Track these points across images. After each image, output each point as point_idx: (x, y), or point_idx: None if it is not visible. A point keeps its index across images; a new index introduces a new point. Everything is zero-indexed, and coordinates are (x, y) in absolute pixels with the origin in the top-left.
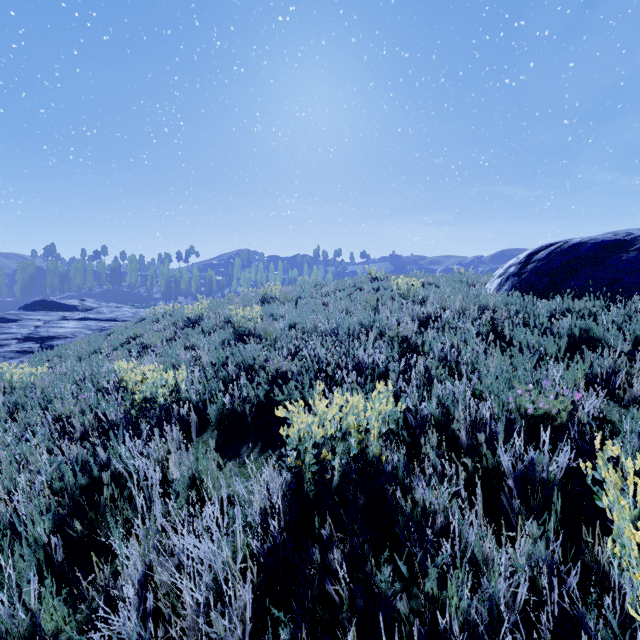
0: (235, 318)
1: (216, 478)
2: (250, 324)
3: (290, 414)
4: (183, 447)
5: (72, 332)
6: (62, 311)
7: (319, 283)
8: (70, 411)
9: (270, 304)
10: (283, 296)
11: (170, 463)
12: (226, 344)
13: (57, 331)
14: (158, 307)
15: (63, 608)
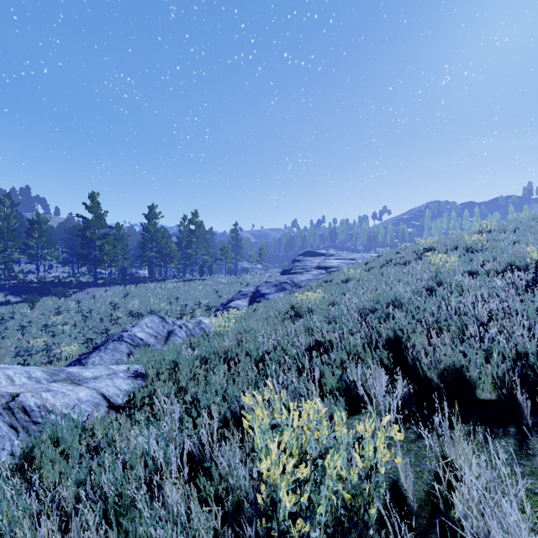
0: (467, 242)
1: (493, 281)
2: (477, 246)
3: (533, 250)
4: (471, 277)
5: (337, 265)
6: (318, 257)
7: (537, 216)
8: (400, 275)
9: (492, 233)
10: (500, 229)
11: (465, 282)
12: (470, 251)
13: (329, 264)
14: (388, 248)
15: (456, 294)
